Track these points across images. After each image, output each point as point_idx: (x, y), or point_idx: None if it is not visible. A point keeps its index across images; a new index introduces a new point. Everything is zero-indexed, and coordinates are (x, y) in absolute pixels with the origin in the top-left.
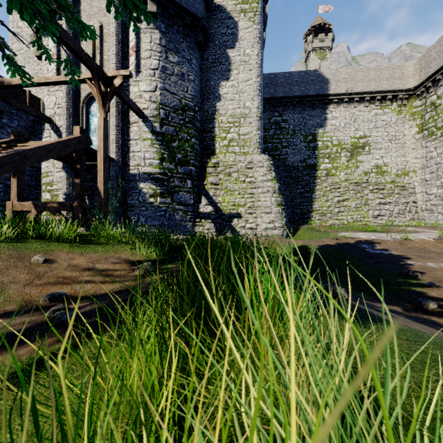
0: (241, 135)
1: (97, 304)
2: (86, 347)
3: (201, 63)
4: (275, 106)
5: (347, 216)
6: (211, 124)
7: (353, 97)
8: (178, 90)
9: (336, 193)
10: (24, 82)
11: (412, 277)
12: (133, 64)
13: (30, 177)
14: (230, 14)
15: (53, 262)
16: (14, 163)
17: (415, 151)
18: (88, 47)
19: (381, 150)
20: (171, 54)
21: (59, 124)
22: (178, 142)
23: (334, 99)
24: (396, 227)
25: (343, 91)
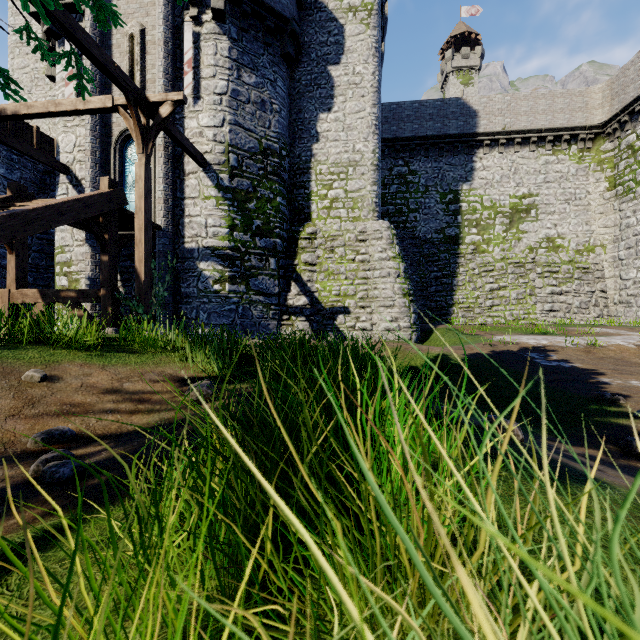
0: (349, 192)
1: (120, 449)
2: (87, 528)
3: (291, 86)
4: (398, 151)
5: (505, 311)
6: (305, 177)
7: (513, 138)
8: (256, 125)
9: (487, 278)
10: (8, 95)
11: (610, 402)
12: (189, 87)
13: (39, 254)
14: (333, 14)
15: (57, 380)
16: (7, 230)
17: (604, 216)
18: (123, 61)
19: (554, 215)
20: (245, 72)
21: (81, 175)
22: (257, 203)
23: (485, 140)
24: (578, 327)
25: (499, 128)
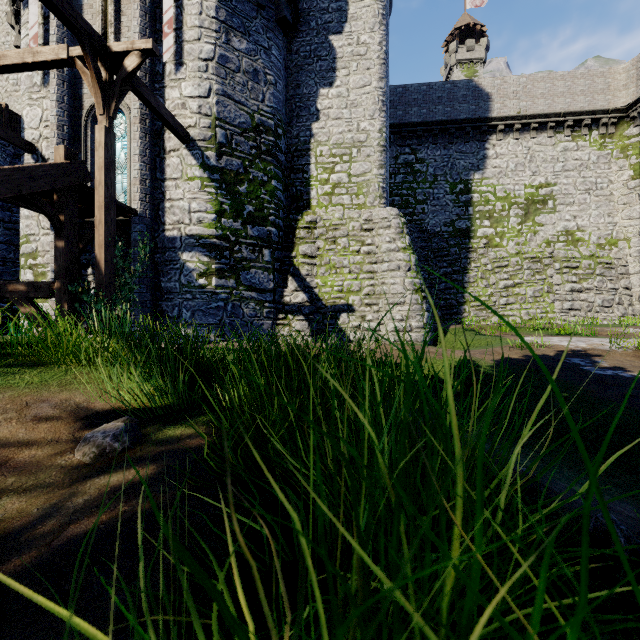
0: (352, 176)
1: None
2: None
3: (288, 58)
4: (404, 138)
5: (520, 310)
6: (304, 159)
7: (529, 123)
8: (247, 97)
9: (501, 274)
10: None
11: None
12: (170, 50)
13: (6, 245)
14: None
15: None
16: None
17: (628, 207)
18: (95, 23)
19: (574, 206)
20: (235, 36)
21: (48, 154)
22: (249, 186)
23: (499, 125)
24: (606, 328)
25: (513, 112)
